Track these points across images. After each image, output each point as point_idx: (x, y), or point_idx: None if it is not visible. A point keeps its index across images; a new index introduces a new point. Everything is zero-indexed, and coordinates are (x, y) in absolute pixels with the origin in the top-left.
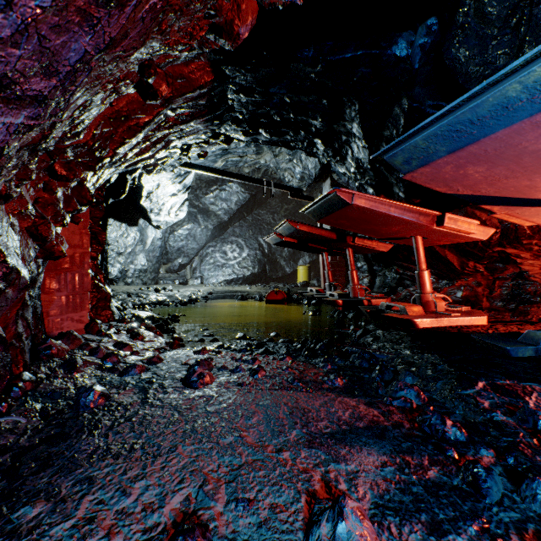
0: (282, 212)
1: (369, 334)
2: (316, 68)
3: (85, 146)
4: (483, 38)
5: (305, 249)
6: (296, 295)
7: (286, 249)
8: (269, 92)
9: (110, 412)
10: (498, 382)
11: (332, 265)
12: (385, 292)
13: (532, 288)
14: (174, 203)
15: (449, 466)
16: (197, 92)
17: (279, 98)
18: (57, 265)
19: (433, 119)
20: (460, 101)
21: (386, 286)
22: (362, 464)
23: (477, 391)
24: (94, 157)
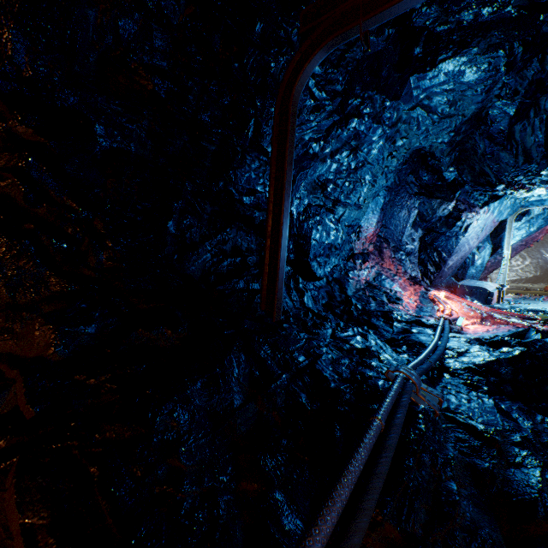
0: None
1: None
2: None
3: None
4: None
5: None
6: None
7: None
8: None
9: None
10: None
11: None
12: None
13: None
14: None
15: None
16: None
17: None
18: None
19: None
20: None
21: None
22: None
23: None
24: None
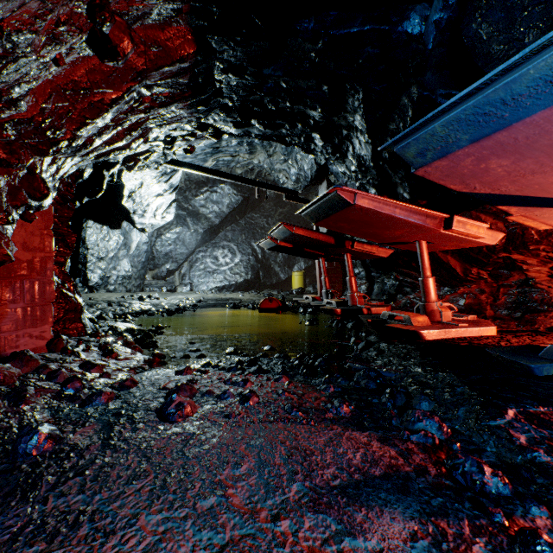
0: (277, 216)
1: (372, 347)
2: (317, 45)
3: (31, 123)
4: (511, 9)
5: (301, 255)
6: (291, 303)
7: (281, 255)
8: (262, 73)
9: (57, 462)
10: (531, 410)
11: (329, 272)
12: (384, 299)
13: (538, 296)
14: (160, 204)
15: (497, 535)
16: (177, 66)
17: (274, 82)
18: (10, 272)
19: (457, 100)
20: (493, 75)
21: (385, 294)
22: (385, 538)
23: (508, 422)
24: (45, 138)
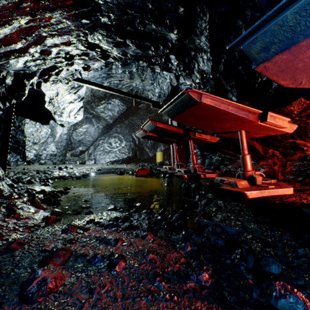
0: (147, 119)
1: (212, 203)
2: None
3: None
4: None
5: (161, 141)
6: (155, 171)
7: (150, 142)
8: None
9: None
10: None
11: (178, 152)
12: (212, 168)
13: None
14: (72, 108)
15: None
16: None
17: (141, 1)
18: None
19: None
20: None
21: (212, 165)
22: None
23: None
24: None
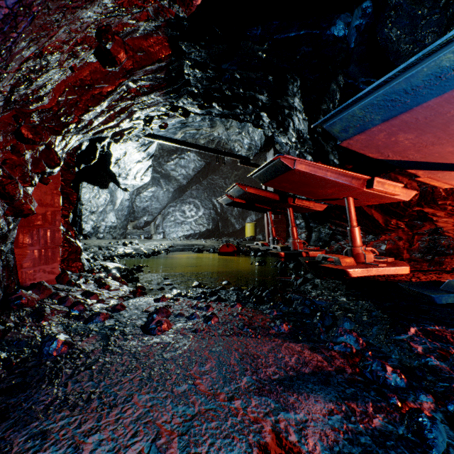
0: (233, 177)
1: (309, 282)
2: (263, 46)
3: (50, 111)
4: (414, 18)
5: (252, 209)
6: (244, 248)
7: (236, 209)
8: (221, 68)
9: (71, 360)
10: (428, 328)
11: (275, 223)
12: (320, 245)
13: (446, 242)
14: (139, 169)
15: (392, 413)
16: (156, 65)
17: (230, 74)
18: (29, 222)
19: (370, 89)
20: (396, 72)
21: (321, 240)
22: (310, 412)
23: (410, 337)
24: (59, 122)
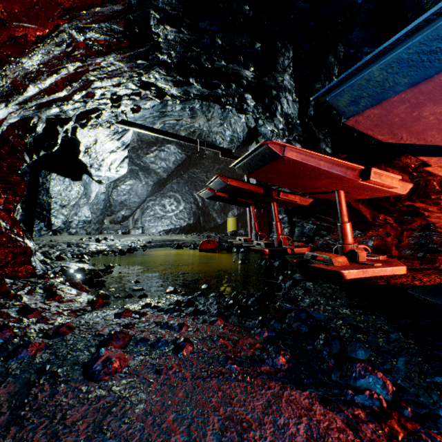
0: (214, 171)
1: (299, 285)
2: None
3: None
4: None
5: (234, 203)
6: (226, 243)
7: (218, 203)
8: (198, 27)
9: None
10: None
11: (257, 217)
12: (304, 240)
13: (438, 239)
14: (114, 159)
15: None
16: (108, 7)
17: (209, 38)
18: None
19: (401, 36)
20: None
21: (304, 236)
22: None
23: None
24: None
